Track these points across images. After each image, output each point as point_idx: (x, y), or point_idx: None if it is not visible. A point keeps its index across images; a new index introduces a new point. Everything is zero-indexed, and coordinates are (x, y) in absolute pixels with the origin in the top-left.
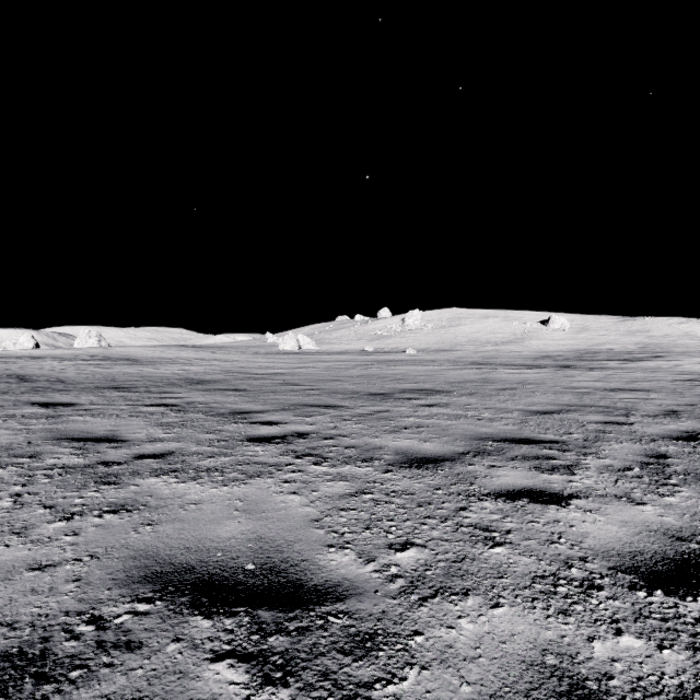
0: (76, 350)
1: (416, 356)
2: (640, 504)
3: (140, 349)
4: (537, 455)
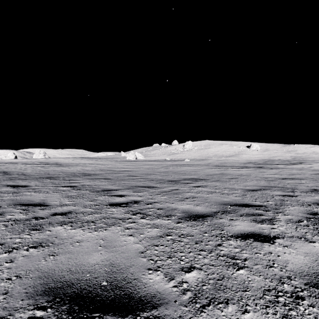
0: (33, 159)
1: (189, 162)
2: (312, 242)
3: (63, 159)
4: (253, 213)
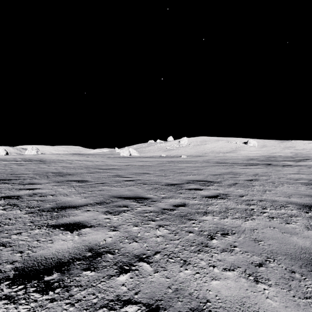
0: (18, 156)
1: (186, 158)
2: None
3: (51, 155)
4: None
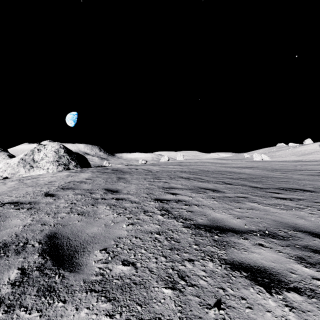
0: (193, 160)
1: None
2: None
3: (209, 160)
4: None
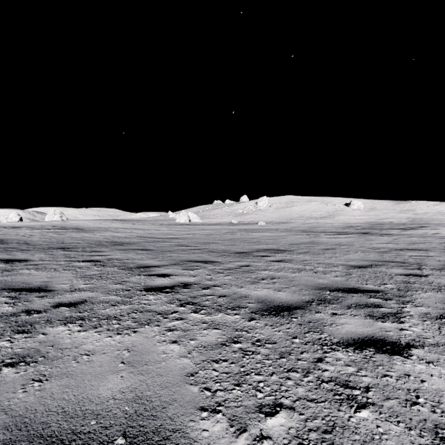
0: (44, 222)
1: (265, 226)
2: None
3: (86, 222)
4: (367, 303)
